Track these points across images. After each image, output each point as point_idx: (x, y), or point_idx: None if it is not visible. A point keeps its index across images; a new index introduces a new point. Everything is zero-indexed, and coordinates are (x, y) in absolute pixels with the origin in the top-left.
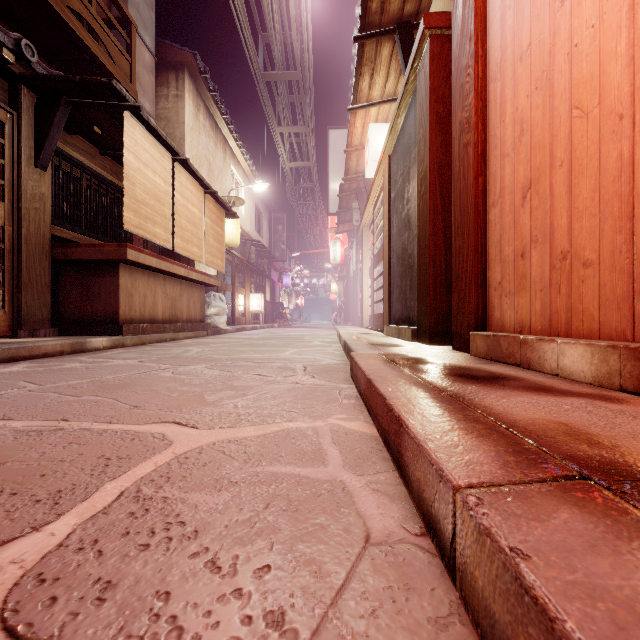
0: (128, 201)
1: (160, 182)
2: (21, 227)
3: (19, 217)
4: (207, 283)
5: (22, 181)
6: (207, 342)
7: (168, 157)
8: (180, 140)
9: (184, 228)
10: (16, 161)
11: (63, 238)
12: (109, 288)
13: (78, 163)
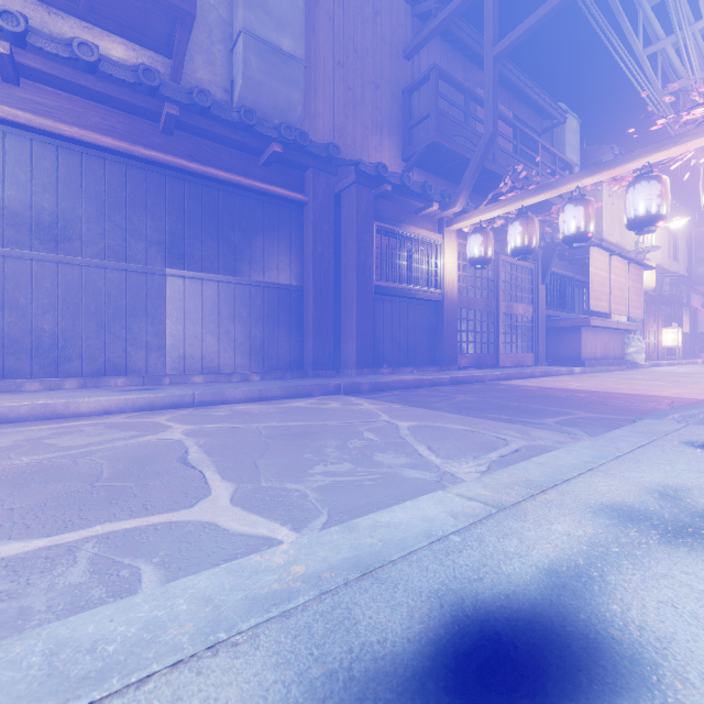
0: (591, 294)
1: (603, 274)
2: (538, 315)
3: (537, 310)
4: (628, 329)
5: (538, 293)
6: (637, 373)
7: (607, 255)
8: (597, 217)
9: (615, 296)
10: (536, 285)
11: (548, 315)
12: (575, 341)
13: (553, 273)
